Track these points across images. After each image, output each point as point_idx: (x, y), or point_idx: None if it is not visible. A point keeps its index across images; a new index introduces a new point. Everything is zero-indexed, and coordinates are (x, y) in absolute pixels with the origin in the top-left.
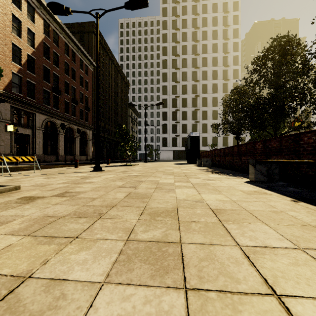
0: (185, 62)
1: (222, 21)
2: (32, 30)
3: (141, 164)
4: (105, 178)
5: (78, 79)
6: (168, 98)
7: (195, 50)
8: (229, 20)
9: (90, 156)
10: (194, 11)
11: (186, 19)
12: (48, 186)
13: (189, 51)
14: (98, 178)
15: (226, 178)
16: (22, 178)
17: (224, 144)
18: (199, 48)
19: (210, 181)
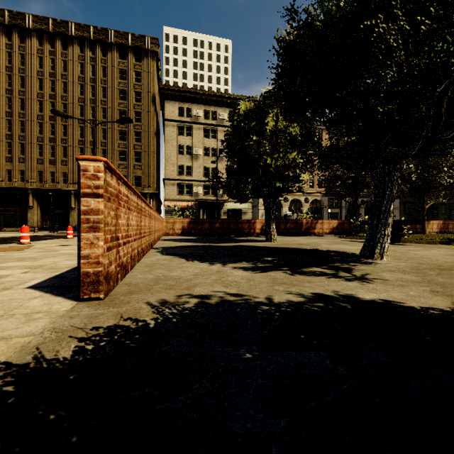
0: None
1: None
2: None
3: None
4: None
5: None
6: None
7: None
8: None
9: None
10: None
11: None
12: None
13: None
14: None
15: None
16: None
17: None
18: None
19: None
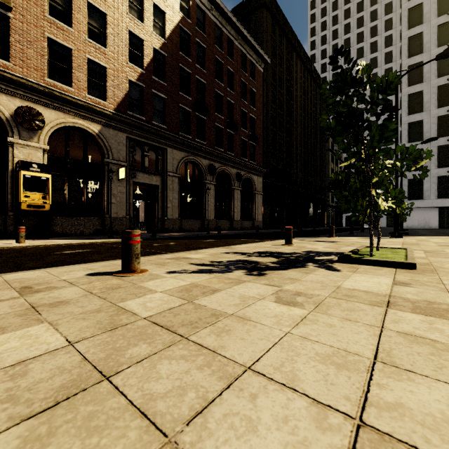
0: None
1: None
2: (160, 7)
3: (417, 250)
4: None
5: (237, 88)
6: (424, 89)
7: None
8: None
9: (258, 222)
10: None
11: None
12: None
13: None
14: None
15: None
16: None
17: None
18: None
19: None
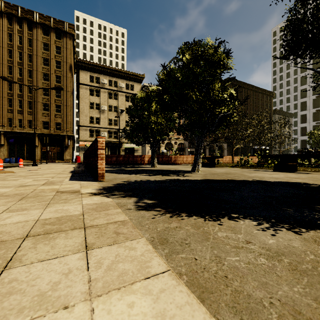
0: None
1: None
2: None
3: None
4: None
5: None
6: (307, 100)
7: None
8: None
9: None
10: None
11: None
12: None
13: None
14: None
15: None
16: None
17: None
18: None
19: None
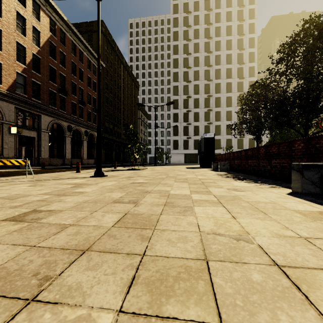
0: (197, 60)
1: (237, 16)
2: (37, 28)
3: (150, 168)
4: (102, 186)
5: (85, 80)
6: (179, 99)
7: (207, 48)
8: (245, 14)
9: None
10: (207, 6)
11: (198, 15)
12: (20, 199)
13: (202, 48)
14: (94, 186)
15: (257, 187)
16: (3, 186)
17: (239, 147)
18: (212, 45)
19: (238, 192)
